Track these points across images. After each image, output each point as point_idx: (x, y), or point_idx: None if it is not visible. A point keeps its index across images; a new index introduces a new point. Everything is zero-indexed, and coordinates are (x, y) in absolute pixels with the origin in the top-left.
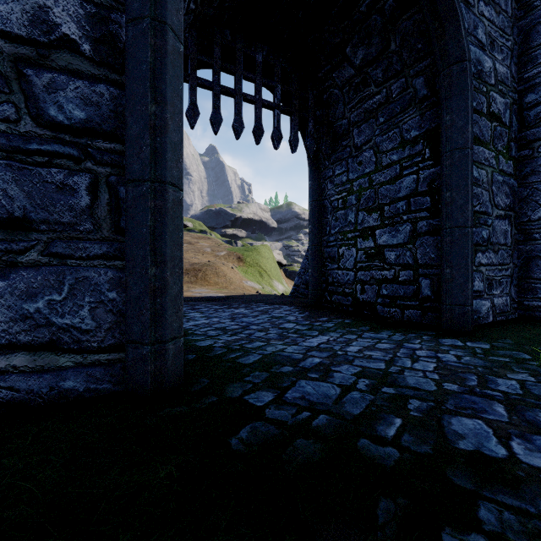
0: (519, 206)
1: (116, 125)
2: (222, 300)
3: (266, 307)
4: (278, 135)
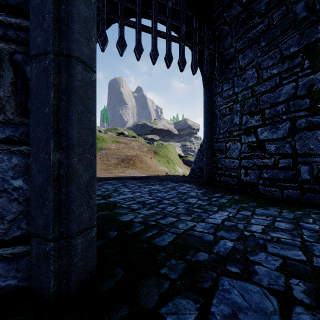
0: None
1: None
2: (144, 179)
3: (173, 184)
4: (183, 61)
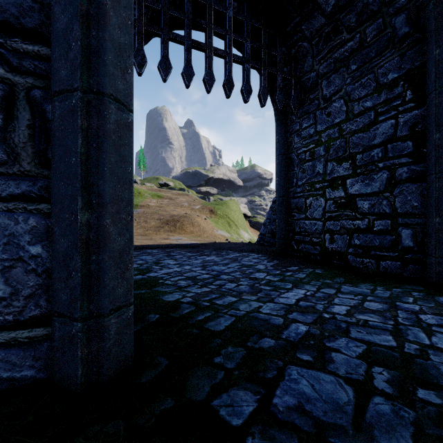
0: None
1: (41, 21)
2: (196, 247)
3: (235, 254)
4: (248, 89)
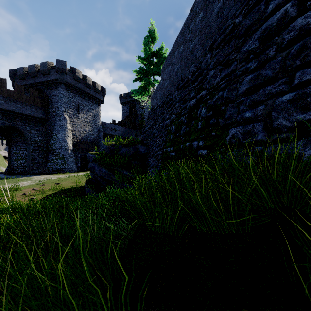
0: (46, 157)
1: None
2: None
3: None
4: None
